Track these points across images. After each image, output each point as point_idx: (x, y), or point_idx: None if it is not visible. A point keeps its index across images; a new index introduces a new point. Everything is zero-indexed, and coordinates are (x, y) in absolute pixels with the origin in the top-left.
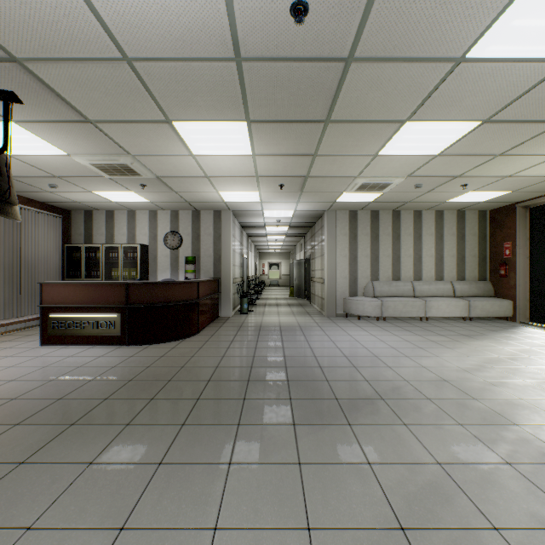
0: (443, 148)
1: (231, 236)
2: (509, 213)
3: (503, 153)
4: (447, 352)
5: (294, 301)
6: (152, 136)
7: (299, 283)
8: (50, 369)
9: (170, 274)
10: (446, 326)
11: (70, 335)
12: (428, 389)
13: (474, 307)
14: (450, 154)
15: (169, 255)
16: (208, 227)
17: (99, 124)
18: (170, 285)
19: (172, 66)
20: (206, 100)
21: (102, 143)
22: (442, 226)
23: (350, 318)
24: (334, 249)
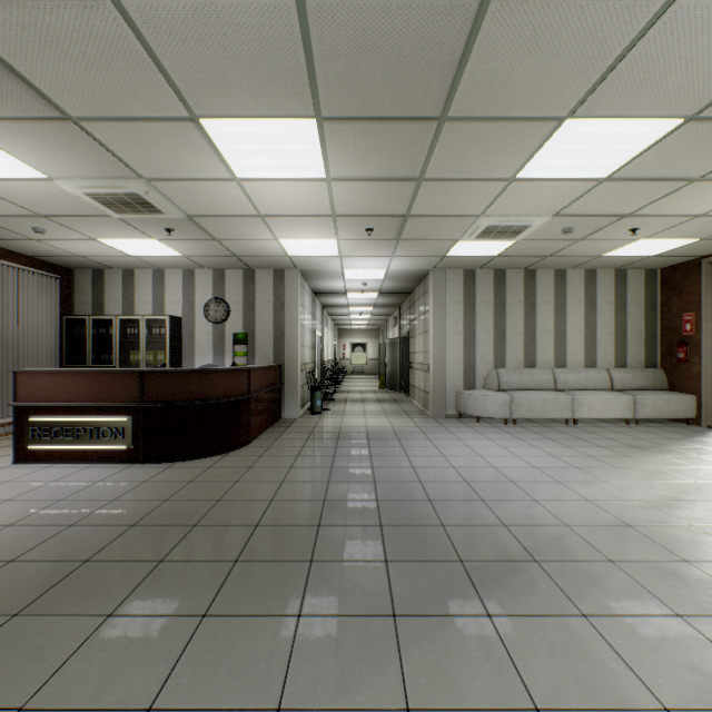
0: (615, 167)
1: (298, 304)
2: (691, 272)
3: (704, 176)
4: (617, 474)
5: (385, 396)
6: (171, 146)
7: (392, 371)
8: (15, 504)
9: (213, 358)
10: (604, 432)
11: (57, 448)
12: (606, 542)
13: (642, 405)
14: (623, 178)
15: (211, 331)
16: (266, 293)
17: (85, 124)
18: (207, 374)
19: (187, 6)
20: (250, 76)
21: (97, 158)
22: (594, 291)
23: (465, 421)
24: (442, 322)
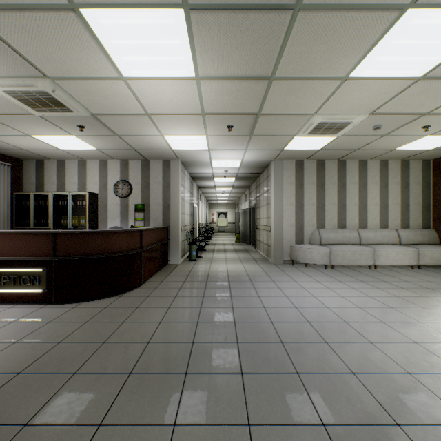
0: (432, 65)
1: (179, 184)
2: None
3: None
4: (426, 314)
5: (240, 247)
6: (61, 41)
7: (244, 230)
8: None
9: (120, 222)
10: (399, 276)
11: None
12: None
13: (423, 255)
14: (435, 77)
15: (118, 203)
16: (157, 176)
17: None
18: (106, 235)
19: None
20: None
21: (3, 55)
22: (386, 175)
23: (297, 266)
24: (280, 197)
